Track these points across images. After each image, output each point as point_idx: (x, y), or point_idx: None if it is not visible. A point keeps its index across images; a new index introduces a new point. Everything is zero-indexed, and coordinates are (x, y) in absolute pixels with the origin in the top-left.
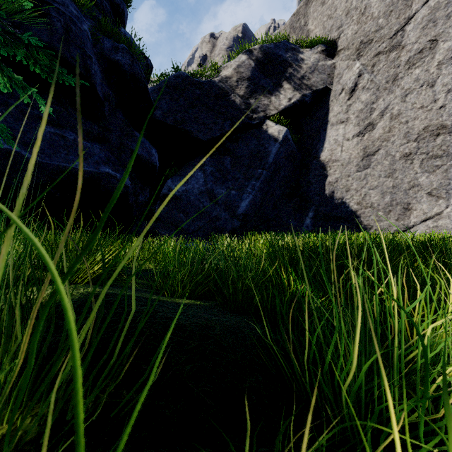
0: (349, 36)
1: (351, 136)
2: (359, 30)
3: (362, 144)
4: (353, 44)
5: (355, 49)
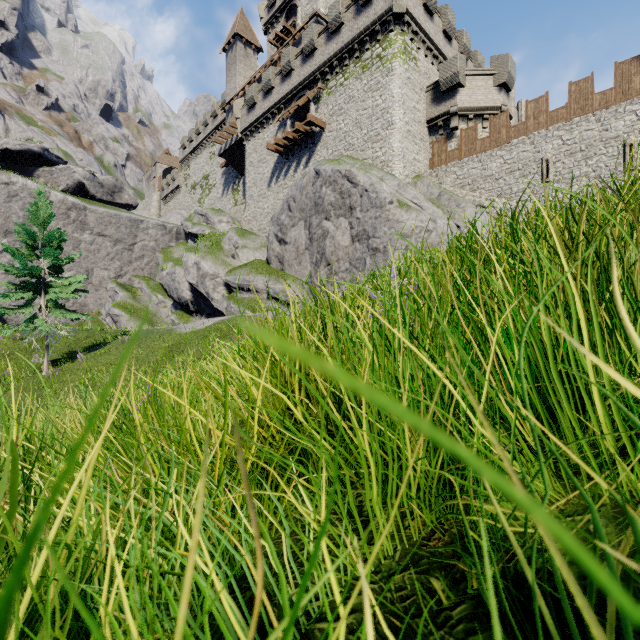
0: (0, 223)
1: (1, 273)
2: (6, 224)
3: (8, 279)
4: (3, 228)
5: (4, 232)
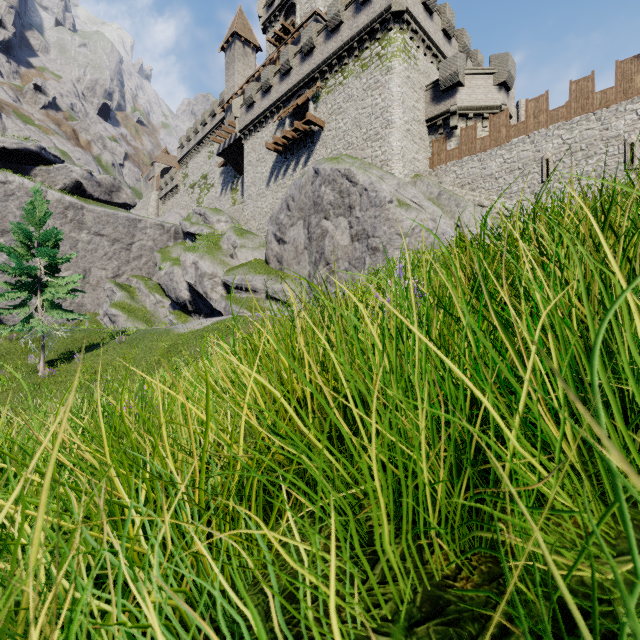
0: None
1: None
2: (3, 223)
3: (5, 279)
4: None
5: (0, 231)
